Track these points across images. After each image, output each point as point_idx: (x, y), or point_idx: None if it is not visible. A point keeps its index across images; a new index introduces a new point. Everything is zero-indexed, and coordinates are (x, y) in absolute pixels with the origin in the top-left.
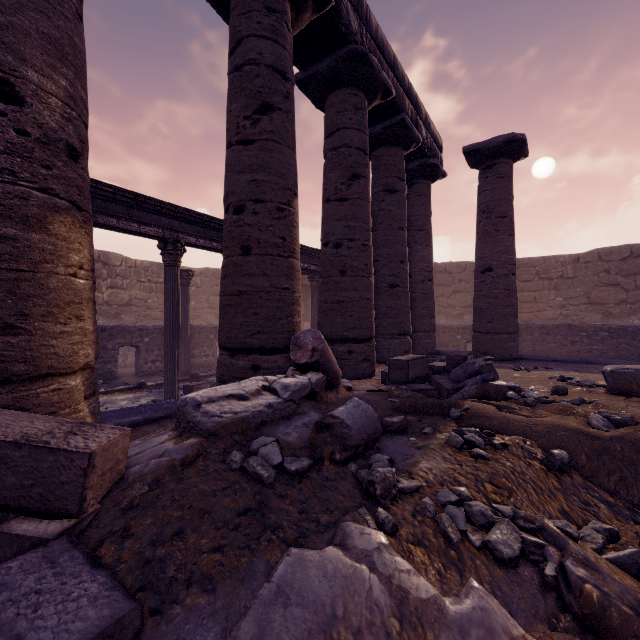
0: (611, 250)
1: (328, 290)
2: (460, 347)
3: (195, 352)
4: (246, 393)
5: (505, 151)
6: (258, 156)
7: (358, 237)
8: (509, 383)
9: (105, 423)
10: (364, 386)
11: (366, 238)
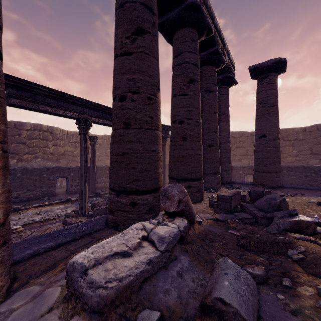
0: None
1: (175, 149)
2: (241, 178)
3: (98, 180)
4: (129, 249)
5: (274, 68)
6: (135, 63)
7: (194, 117)
8: (313, 219)
9: (26, 251)
10: (204, 215)
11: (198, 118)
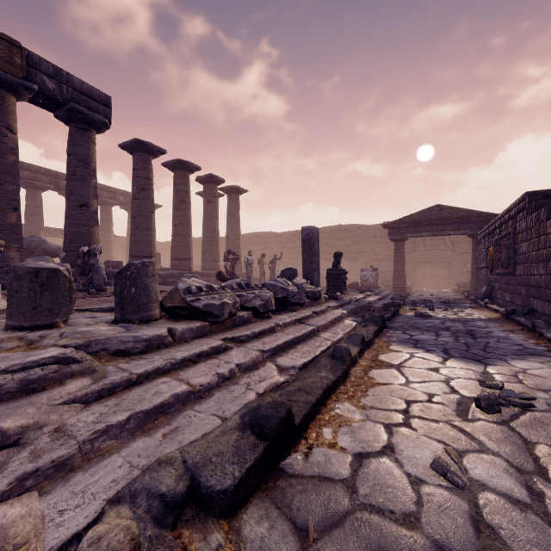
0: (245, 235)
1: None
2: None
3: None
4: None
5: None
6: (30, 225)
7: None
8: None
9: None
10: None
11: None
